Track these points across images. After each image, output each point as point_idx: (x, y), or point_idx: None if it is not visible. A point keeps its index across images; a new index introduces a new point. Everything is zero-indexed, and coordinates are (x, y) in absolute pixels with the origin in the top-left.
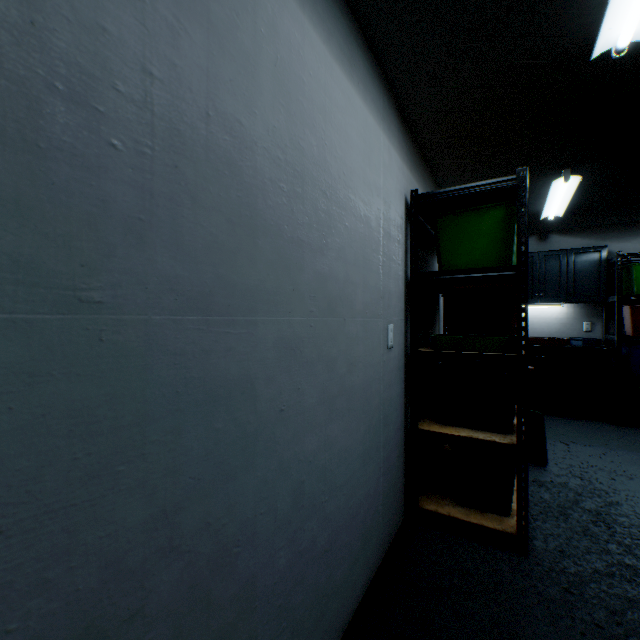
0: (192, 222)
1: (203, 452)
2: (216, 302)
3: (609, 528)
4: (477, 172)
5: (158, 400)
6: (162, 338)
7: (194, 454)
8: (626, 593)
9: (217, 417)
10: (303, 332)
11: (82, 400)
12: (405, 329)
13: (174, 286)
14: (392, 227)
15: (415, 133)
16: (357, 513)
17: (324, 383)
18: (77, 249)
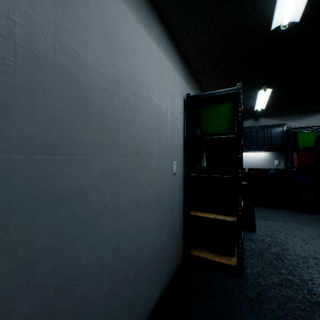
0: (43, 104)
1: (51, 230)
2: (60, 148)
3: (282, 261)
4: (222, 86)
5: (19, 202)
6: (22, 168)
7: (45, 231)
8: (287, 294)
9: (61, 211)
10: (119, 165)
11: None
12: (184, 164)
13: (31, 139)
14: (176, 112)
15: (189, 65)
16: (154, 258)
17: (133, 192)
18: None
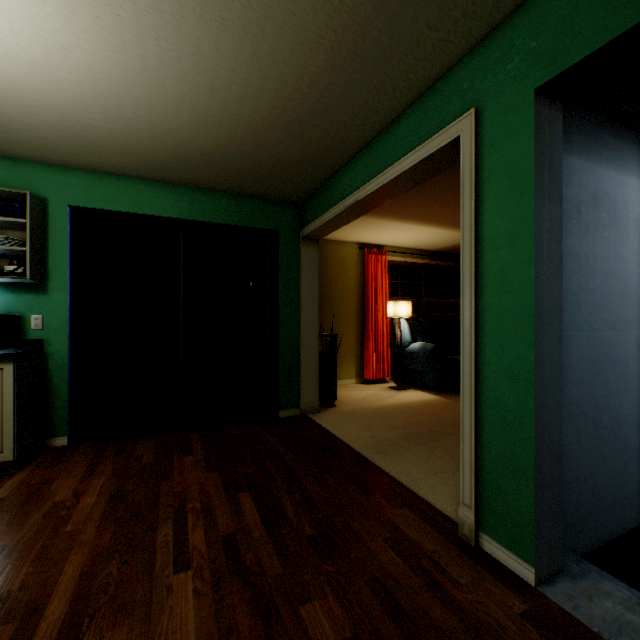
0: (610, 299)
1: (613, 380)
2: (616, 326)
3: None
4: None
5: (603, 359)
6: (604, 339)
7: (611, 380)
8: None
9: (616, 369)
10: None
11: (592, 355)
12: None
13: (606, 322)
14: None
15: None
16: None
17: None
18: (591, 315)
